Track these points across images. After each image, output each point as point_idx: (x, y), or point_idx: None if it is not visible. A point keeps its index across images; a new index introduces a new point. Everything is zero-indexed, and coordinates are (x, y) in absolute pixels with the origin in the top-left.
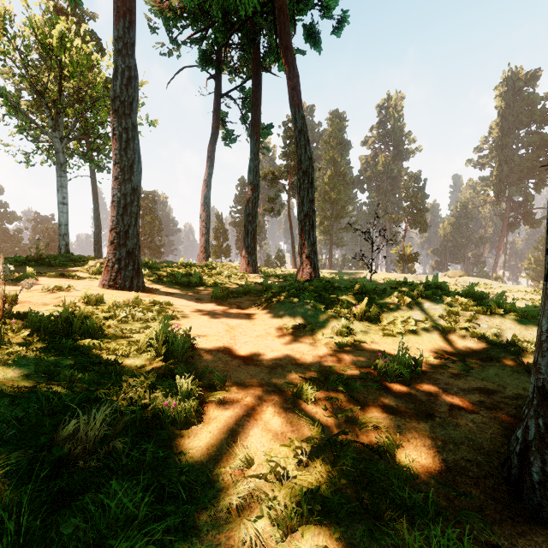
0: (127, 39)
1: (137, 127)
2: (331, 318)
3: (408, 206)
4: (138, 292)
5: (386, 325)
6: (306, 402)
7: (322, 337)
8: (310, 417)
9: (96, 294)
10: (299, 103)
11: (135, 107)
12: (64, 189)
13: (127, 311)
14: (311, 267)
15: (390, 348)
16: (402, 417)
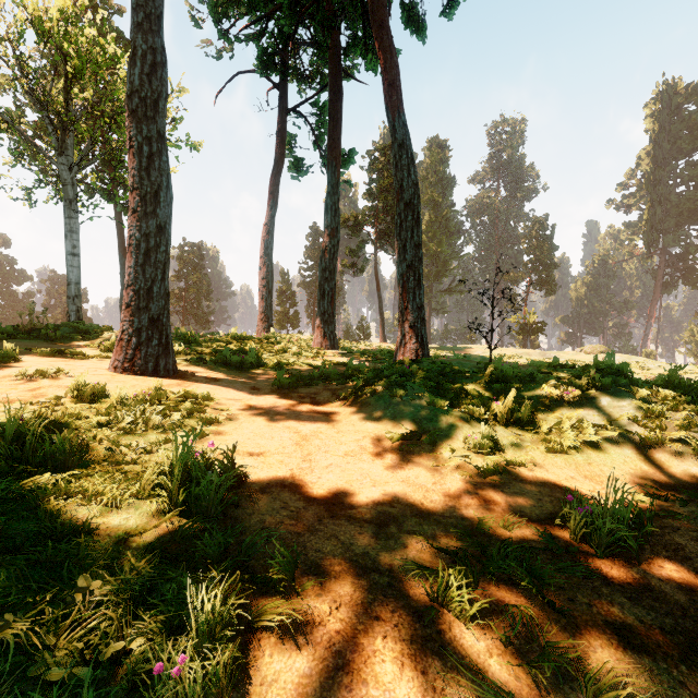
0: (150, 9)
1: (165, 137)
2: (460, 422)
3: (530, 261)
4: (166, 378)
5: (547, 433)
6: (461, 621)
7: (451, 456)
8: (484, 676)
9: (94, 384)
10: (399, 104)
11: (163, 108)
12: (75, 235)
13: (137, 412)
14: (417, 341)
15: (565, 476)
16: (669, 660)
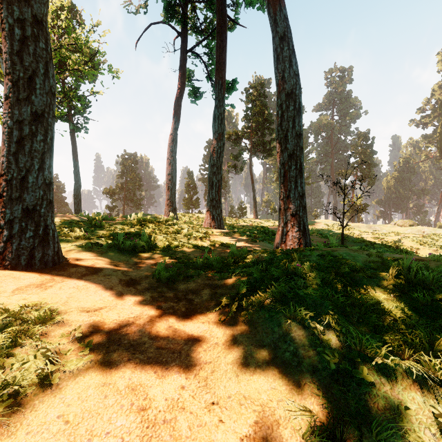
0: None
1: (45, 25)
2: (419, 393)
3: (357, 162)
4: (38, 272)
5: None
6: None
7: None
8: None
9: None
10: None
11: None
12: None
13: None
14: (299, 229)
15: None
16: None
